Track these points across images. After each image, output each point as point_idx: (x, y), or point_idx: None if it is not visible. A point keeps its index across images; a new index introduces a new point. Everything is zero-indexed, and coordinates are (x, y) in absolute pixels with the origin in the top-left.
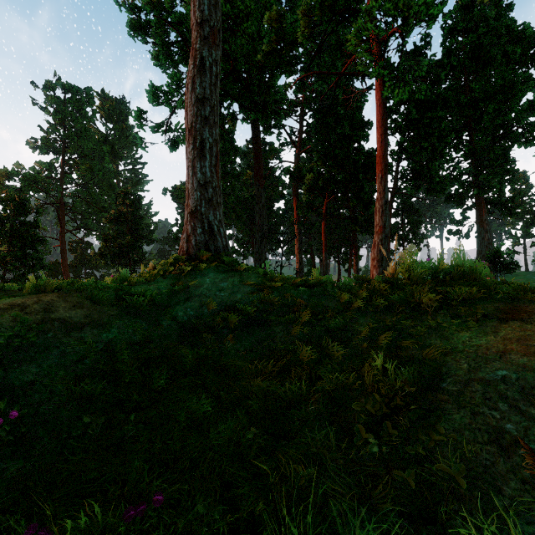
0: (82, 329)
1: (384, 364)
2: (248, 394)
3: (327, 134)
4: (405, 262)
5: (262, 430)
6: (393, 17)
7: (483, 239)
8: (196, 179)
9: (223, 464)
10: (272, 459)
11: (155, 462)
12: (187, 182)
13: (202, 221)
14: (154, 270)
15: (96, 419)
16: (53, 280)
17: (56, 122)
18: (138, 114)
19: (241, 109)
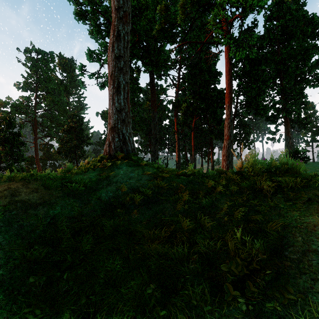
0: (36, 208)
1: (242, 237)
2: (148, 255)
3: (195, 79)
4: (250, 161)
5: (157, 285)
6: (236, 7)
7: (289, 143)
8: (114, 107)
9: (130, 316)
10: (165, 310)
11: (79, 315)
12: (109, 109)
13: (118, 133)
14: (88, 164)
15: (39, 279)
16: (19, 173)
17: (32, 72)
18: (80, 67)
19: (143, 65)
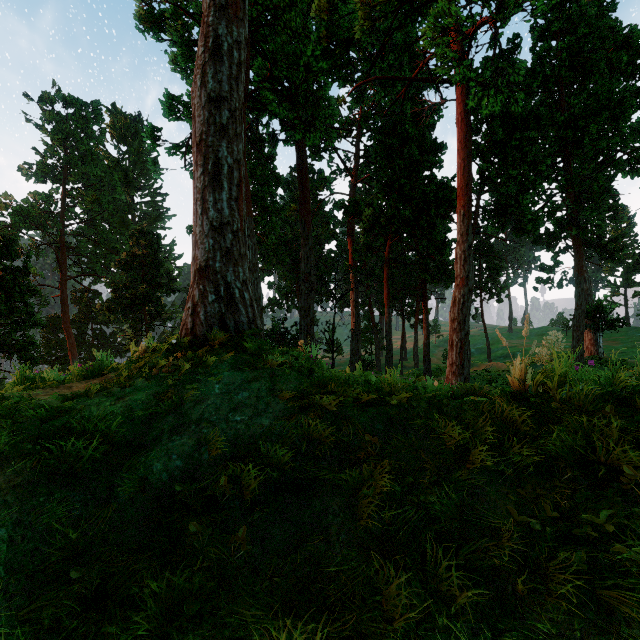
0: None
1: None
2: None
3: (390, 159)
4: (559, 371)
5: None
6: (483, 0)
7: (583, 290)
8: (207, 219)
9: None
10: None
11: None
12: (194, 223)
13: (216, 282)
14: (143, 356)
15: None
16: None
17: (55, 143)
18: (149, 131)
19: (282, 127)
